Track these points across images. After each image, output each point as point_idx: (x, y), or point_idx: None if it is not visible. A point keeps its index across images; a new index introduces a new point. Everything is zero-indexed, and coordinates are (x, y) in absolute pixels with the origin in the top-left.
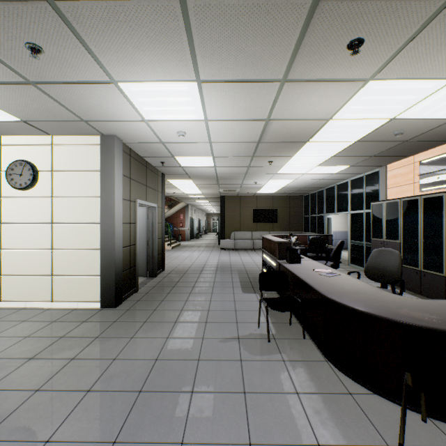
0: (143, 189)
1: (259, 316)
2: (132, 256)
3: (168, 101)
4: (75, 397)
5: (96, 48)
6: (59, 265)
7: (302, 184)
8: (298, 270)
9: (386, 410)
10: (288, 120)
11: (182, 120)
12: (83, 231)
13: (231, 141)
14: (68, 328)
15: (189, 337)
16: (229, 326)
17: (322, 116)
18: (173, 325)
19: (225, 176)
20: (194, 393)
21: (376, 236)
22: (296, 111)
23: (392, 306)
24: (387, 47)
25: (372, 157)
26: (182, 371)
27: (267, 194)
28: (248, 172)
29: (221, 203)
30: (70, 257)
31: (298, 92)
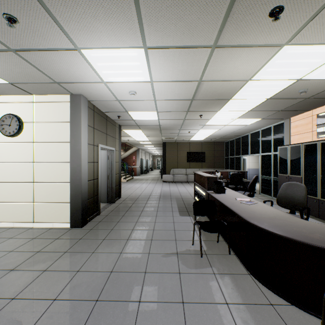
0: (104, 137)
1: (193, 235)
2: (95, 188)
3: (122, 65)
4: (43, 305)
5: (61, 18)
6: (39, 194)
7: (224, 133)
8: (224, 199)
9: (304, 321)
10: (216, 81)
11: (133, 82)
12: (57, 168)
13: (171, 98)
14: (44, 244)
15: (138, 252)
16: (170, 243)
17: (243, 77)
18: (125, 242)
19: (166, 127)
20: (141, 302)
21: (282, 172)
22: (223, 73)
23: (306, 231)
24: (302, 14)
25: (279, 111)
26: (132, 282)
27: (198, 140)
28: (183, 124)
29: (163, 148)
30: (47, 188)
31: (225, 56)
